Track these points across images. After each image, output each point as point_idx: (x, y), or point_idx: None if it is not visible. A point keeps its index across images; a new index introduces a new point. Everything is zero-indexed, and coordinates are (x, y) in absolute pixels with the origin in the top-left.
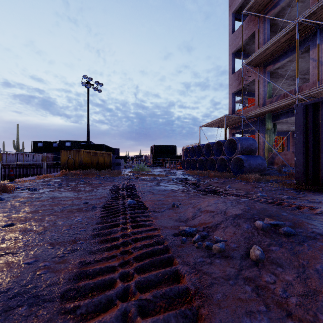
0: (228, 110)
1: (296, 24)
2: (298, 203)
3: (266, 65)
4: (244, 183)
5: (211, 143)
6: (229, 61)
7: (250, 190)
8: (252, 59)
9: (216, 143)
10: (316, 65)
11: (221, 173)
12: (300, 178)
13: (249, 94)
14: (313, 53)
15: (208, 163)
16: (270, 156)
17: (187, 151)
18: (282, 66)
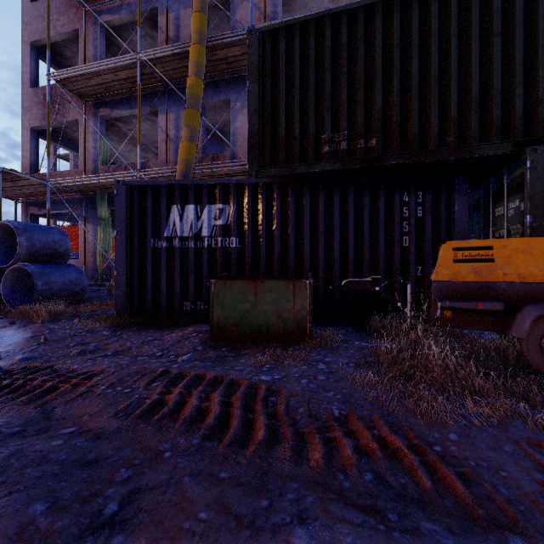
0: (22, 162)
1: (138, 60)
2: (83, 366)
3: (99, 105)
4: (16, 329)
5: None
6: (25, 57)
7: (15, 346)
8: (69, 77)
9: None
10: (165, 139)
11: None
12: (122, 306)
13: (72, 146)
14: (162, 120)
15: None
16: (105, 265)
17: None
18: (127, 121)
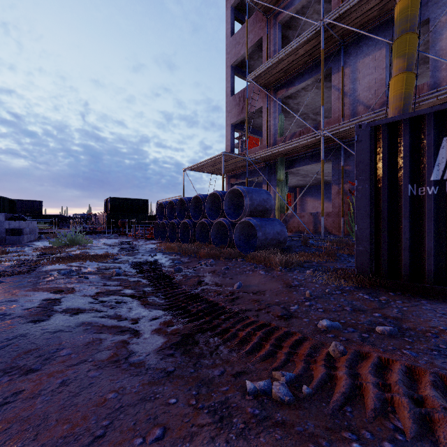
0: (226, 149)
1: (321, 27)
2: None
3: (277, 89)
4: (264, 274)
5: (201, 195)
6: (228, 77)
7: (285, 297)
8: (260, 74)
9: (210, 196)
10: (339, 96)
11: (220, 250)
12: (365, 264)
13: (252, 131)
14: (335, 79)
15: (197, 230)
16: (282, 218)
17: (163, 209)
18: (295, 96)
